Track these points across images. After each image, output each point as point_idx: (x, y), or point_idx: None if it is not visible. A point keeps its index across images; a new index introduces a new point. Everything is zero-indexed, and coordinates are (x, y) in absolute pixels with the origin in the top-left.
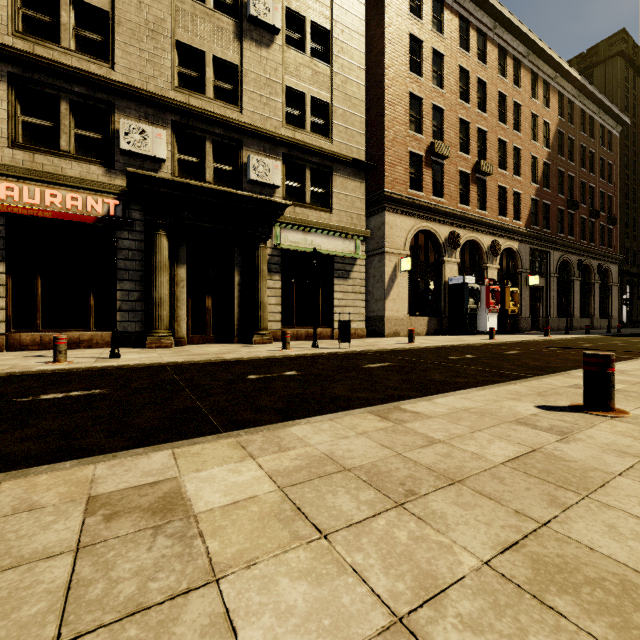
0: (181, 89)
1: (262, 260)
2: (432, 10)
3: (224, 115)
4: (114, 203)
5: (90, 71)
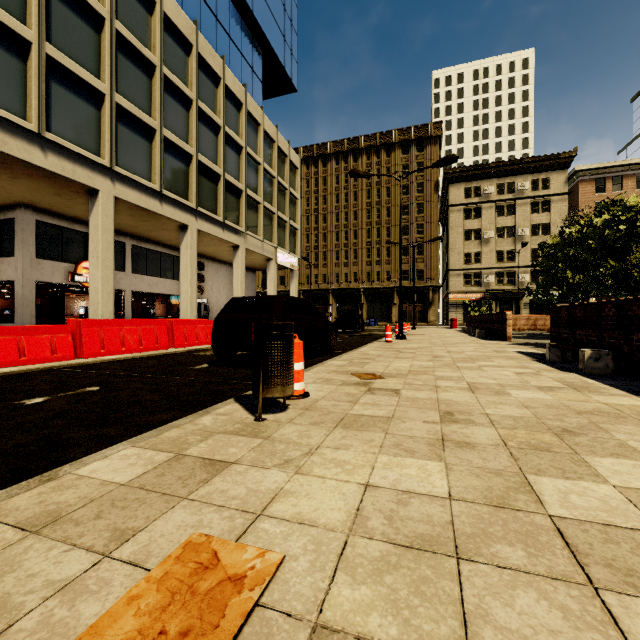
0: (497, 262)
1: (521, 304)
2: (614, 181)
3: (509, 266)
4: (482, 294)
5: (478, 268)
